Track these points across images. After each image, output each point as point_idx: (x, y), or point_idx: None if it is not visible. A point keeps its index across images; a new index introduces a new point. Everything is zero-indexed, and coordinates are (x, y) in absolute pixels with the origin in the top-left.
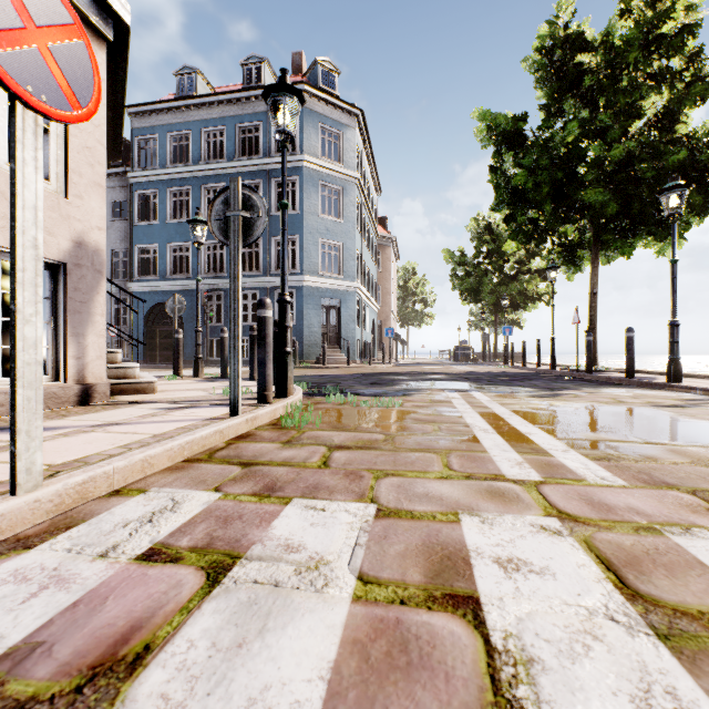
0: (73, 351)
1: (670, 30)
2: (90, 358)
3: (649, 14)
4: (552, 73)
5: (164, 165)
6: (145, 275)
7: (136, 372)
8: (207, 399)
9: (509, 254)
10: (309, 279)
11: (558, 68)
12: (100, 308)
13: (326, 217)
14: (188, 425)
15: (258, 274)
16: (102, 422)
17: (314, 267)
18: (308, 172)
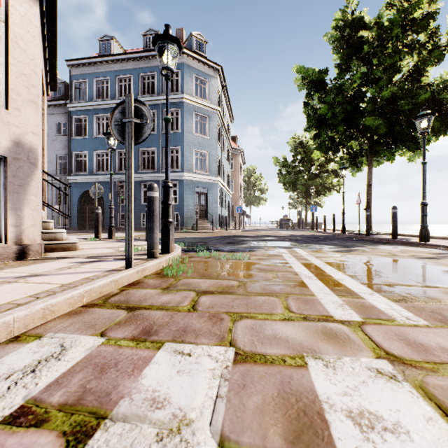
0: (12, 221)
1: (419, 16)
2: (26, 226)
3: (406, 6)
4: (343, 43)
5: (91, 99)
6: (79, 171)
7: (63, 236)
8: (113, 255)
9: (314, 160)
10: (187, 175)
11: (347, 39)
12: (34, 190)
13: (198, 135)
14: (92, 276)
15: (154, 171)
16: (27, 274)
17: (190, 167)
18: (186, 105)
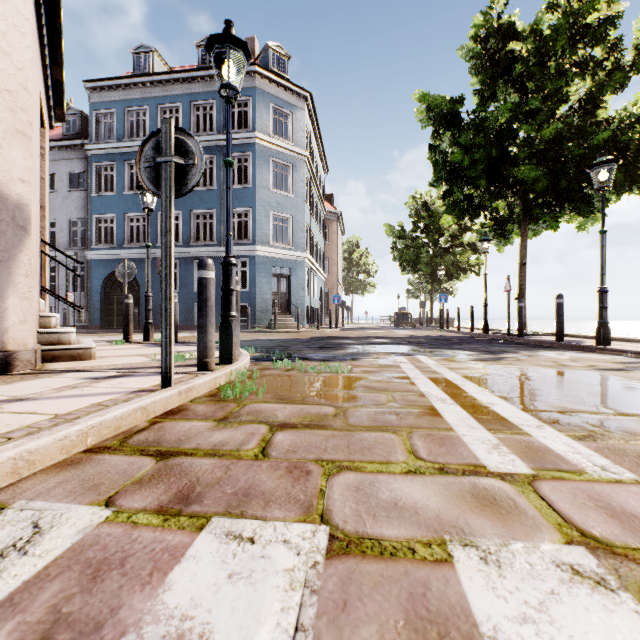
0: None
1: (594, 21)
2: (10, 322)
3: (575, 6)
4: (486, 60)
5: (121, 139)
6: (103, 243)
7: (72, 338)
8: (146, 366)
9: (443, 229)
10: (261, 249)
11: (492, 55)
12: (23, 268)
13: (277, 191)
14: (106, 401)
15: (213, 243)
16: (4, 397)
17: (265, 238)
18: (260, 148)
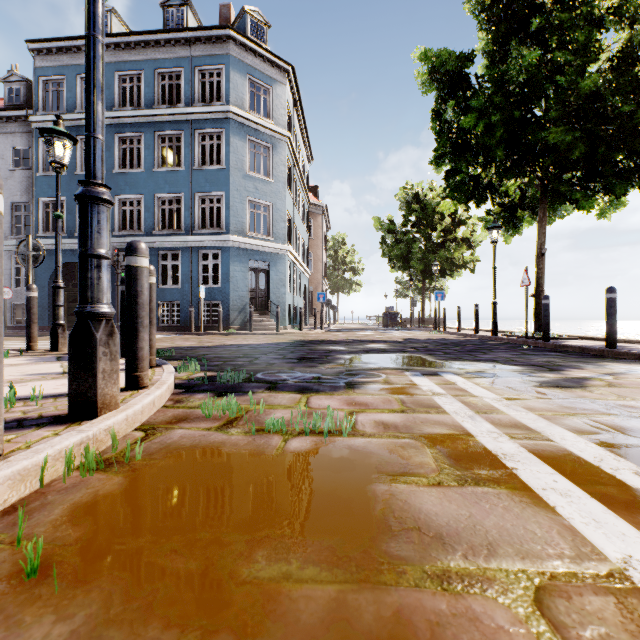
0: None
1: None
2: None
3: None
4: (500, 9)
5: (72, 110)
6: (51, 231)
7: None
8: None
9: (436, 222)
10: (236, 239)
11: (507, 4)
12: None
13: (254, 175)
14: None
15: (180, 232)
16: None
17: (241, 227)
18: (235, 125)
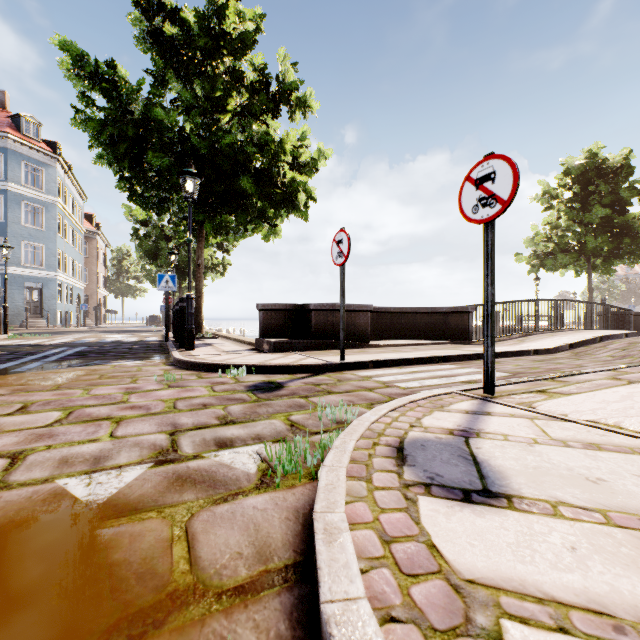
0: None
1: None
2: None
3: None
4: None
5: None
6: None
7: None
8: None
9: None
10: (14, 269)
11: None
12: None
13: (29, 226)
14: None
15: None
16: None
17: (18, 260)
18: (13, 194)
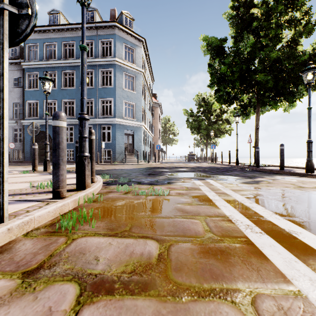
0: None
1: None
2: None
3: None
4: (238, 19)
5: (42, 59)
6: (31, 116)
7: None
8: (18, 192)
9: (213, 111)
10: (118, 120)
11: (241, 16)
12: None
13: (127, 90)
14: None
15: (92, 117)
16: None
17: (120, 114)
18: (118, 67)
